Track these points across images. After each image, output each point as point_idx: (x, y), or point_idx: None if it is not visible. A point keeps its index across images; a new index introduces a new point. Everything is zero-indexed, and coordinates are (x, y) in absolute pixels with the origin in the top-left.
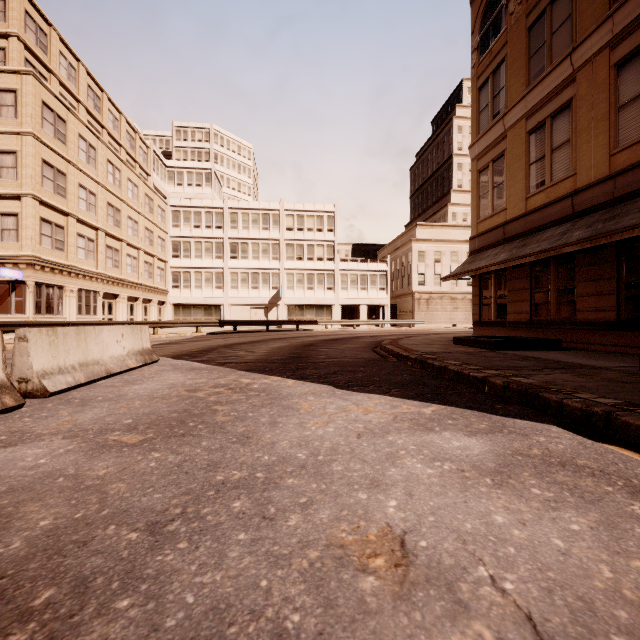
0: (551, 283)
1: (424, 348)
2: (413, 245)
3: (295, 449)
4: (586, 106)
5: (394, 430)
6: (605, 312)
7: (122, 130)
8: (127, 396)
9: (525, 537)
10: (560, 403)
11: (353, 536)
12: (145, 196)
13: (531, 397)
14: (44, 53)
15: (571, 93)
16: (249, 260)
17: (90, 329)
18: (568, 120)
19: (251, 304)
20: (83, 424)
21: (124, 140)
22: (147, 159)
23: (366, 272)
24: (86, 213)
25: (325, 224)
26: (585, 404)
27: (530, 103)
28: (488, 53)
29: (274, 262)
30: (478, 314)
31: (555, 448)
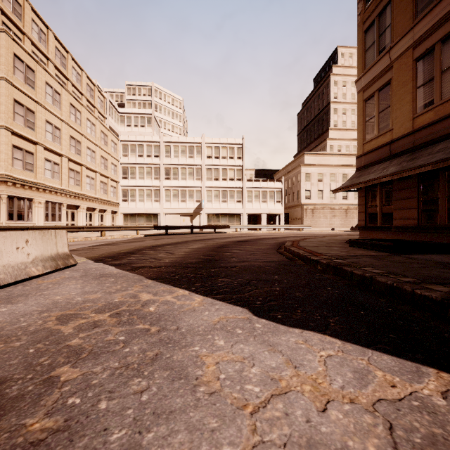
0: (440, 192)
1: (327, 251)
2: (301, 169)
3: None
4: None
5: None
6: None
7: (83, 83)
8: None
9: None
10: None
11: None
12: (101, 132)
13: None
14: (19, 19)
15: None
16: (179, 180)
17: None
18: None
19: (180, 213)
20: None
21: (85, 90)
22: (103, 106)
23: (266, 189)
24: (52, 143)
25: (235, 153)
26: None
27: (417, 33)
28: None
29: (197, 182)
30: (364, 220)
31: None
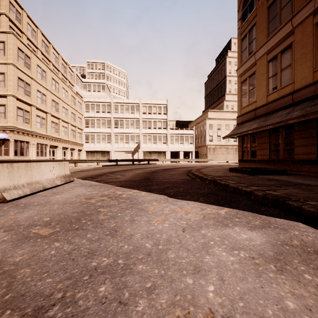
0: (280, 140)
1: (214, 174)
2: (206, 121)
3: (144, 240)
4: (300, 46)
5: (204, 226)
6: (310, 155)
7: (60, 63)
8: (51, 202)
9: None
10: (299, 207)
11: None
12: (71, 96)
13: (280, 203)
14: (19, 23)
15: (291, 40)
16: (124, 129)
17: (34, 164)
18: (290, 54)
19: (125, 151)
20: (19, 221)
21: (61, 68)
22: (72, 78)
23: (183, 135)
24: (41, 104)
25: (162, 110)
26: (316, 209)
27: (269, 46)
28: (246, 21)
29: (136, 130)
30: (241, 156)
31: (307, 239)
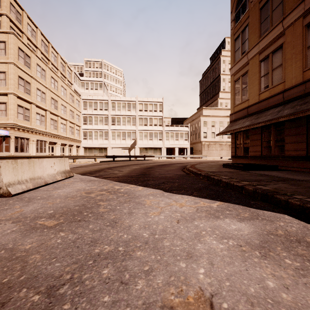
0: (272, 136)
1: (208, 169)
2: (201, 118)
3: (142, 230)
4: (290, 47)
5: (197, 217)
6: (300, 151)
7: (58, 62)
8: (53, 196)
9: (291, 300)
10: (286, 201)
11: (178, 298)
12: (70, 94)
13: (269, 197)
14: (19, 23)
15: (282, 40)
16: (121, 125)
17: (36, 160)
18: (281, 54)
19: (122, 147)
20: (25, 213)
21: (59, 67)
22: (71, 76)
23: (178, 131)
24: (40, 102)
25: (158, 108)
26: (301, 202)
27: (261, 46)
28: (239, 22)
29: (133, 126)
30: (234, 152)
31: (291, 230)
